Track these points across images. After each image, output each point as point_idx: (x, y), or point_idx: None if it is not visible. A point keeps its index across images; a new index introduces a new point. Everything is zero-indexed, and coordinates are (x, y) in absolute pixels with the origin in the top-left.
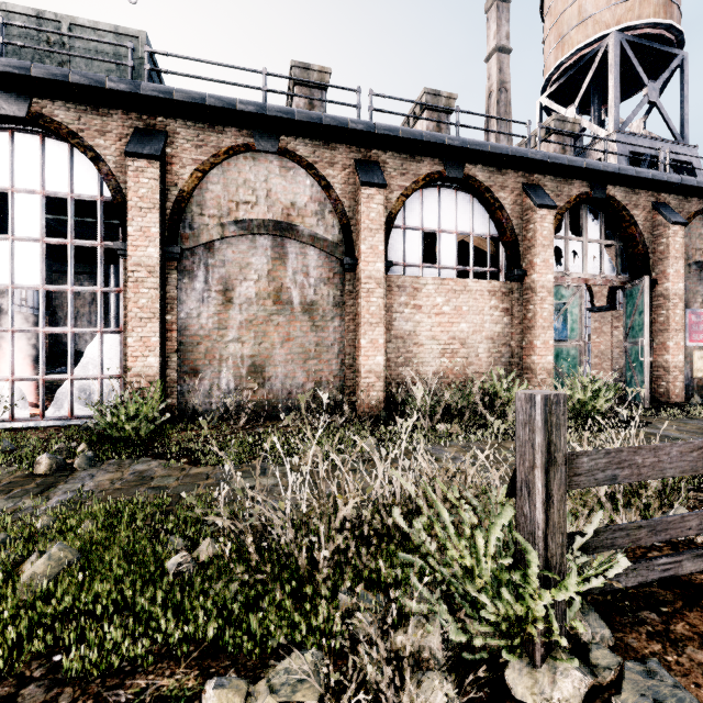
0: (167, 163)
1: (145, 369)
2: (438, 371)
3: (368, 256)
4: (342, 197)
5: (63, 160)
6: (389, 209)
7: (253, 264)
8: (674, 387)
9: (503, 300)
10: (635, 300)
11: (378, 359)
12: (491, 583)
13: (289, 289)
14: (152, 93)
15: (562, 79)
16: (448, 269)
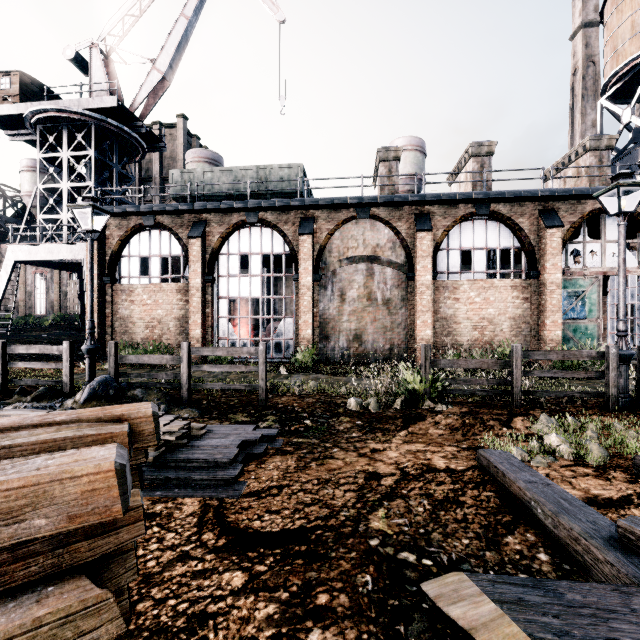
0: (314, 232)
1: (306, 336)
2: (471, 340)
3: (421, 272)
4: (406, 237)
5: (269, 237)
6: (436, 240)
7: (356, 279)
8: None
9: (523, 292)
10: None
11: (427, 332)
12: (413, 384)
13: (375, 292)
14: (309, 204)
15: (619, 83)
16: (480, 273)
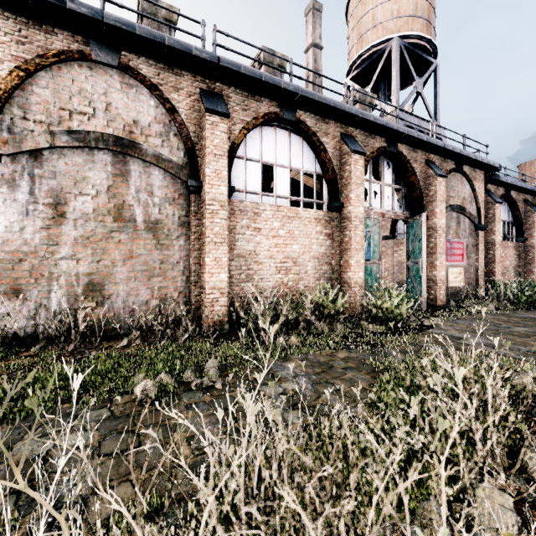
0: None
1: None
2: (275, 286)
3: (212, 179)
4: (187, 122)
5: None
6: (232, 139)
7: (90, 178)
8: (440, 294)
9: (326, 226)
10: (416, 230)
11: (222, 276)
12: None
13: (132, 207)
14: None
15: (361, 67)
16: (283, 198)
